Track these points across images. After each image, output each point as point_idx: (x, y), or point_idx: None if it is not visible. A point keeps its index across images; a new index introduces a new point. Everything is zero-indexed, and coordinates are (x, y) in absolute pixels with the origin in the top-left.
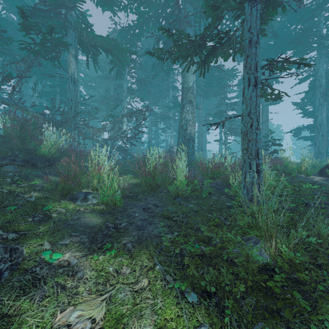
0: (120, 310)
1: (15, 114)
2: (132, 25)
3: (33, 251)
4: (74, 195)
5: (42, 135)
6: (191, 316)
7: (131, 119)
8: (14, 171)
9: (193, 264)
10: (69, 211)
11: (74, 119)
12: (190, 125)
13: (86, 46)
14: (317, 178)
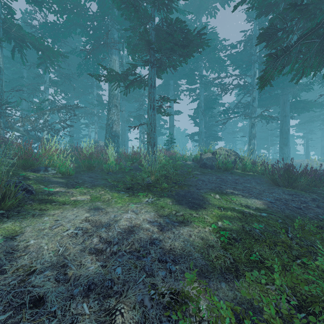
0: (96, 196)
1: None
2: (59, 24)
3: (36, 187)
4: (35, 168)
5: None
6: (123, 194)
7: (54, 111)
8: None
9: (122, 188)
10: (39, 176)
11: (0, 107)
12: (115, 124)
13: (13, 38)
14: (190, 162)
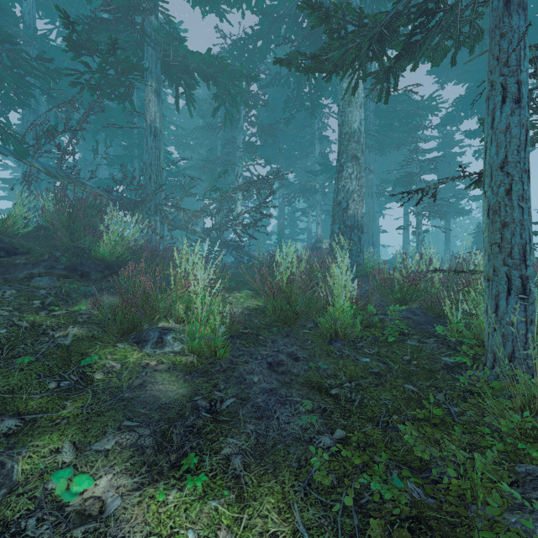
0: None
1: (63, 192)
2: (252, 35)
3: (36, 467)
4: (142, 334)
5: (103, 225)
6: None
7: (249, 195)
8: (49, 287)
9: None
10: (128, 368)
11: (155, 196)
12: (354, 200)
13: (174, 72)
14: None
